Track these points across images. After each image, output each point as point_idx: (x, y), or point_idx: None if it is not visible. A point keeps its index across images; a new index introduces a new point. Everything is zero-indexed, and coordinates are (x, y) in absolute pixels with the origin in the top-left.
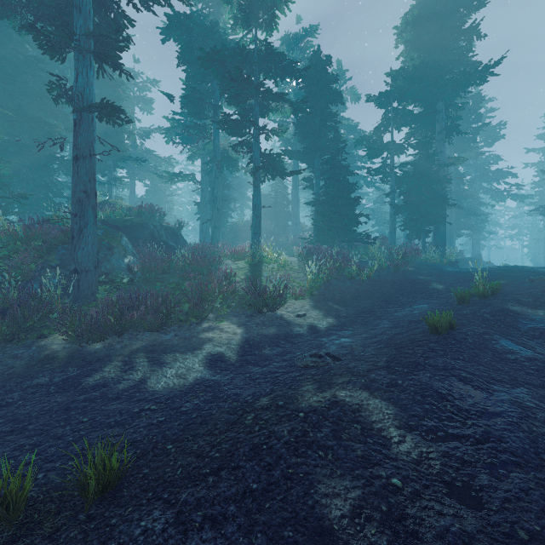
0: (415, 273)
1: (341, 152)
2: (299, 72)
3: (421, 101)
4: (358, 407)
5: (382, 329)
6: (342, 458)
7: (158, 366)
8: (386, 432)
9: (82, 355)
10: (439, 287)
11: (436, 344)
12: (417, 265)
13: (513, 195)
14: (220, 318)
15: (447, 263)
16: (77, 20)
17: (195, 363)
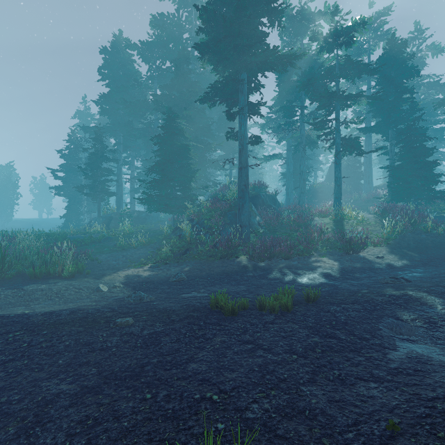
0: None
1: (418, 120)
2: (374, 70)
3: None
4: (419, 297)
5: None
6: (409, 308)
7: (298, 275)
8: (434, 306)
9: (258, 266)
10: None
11: None
12: None
13: None
14: (322, 255)
15: None
16: (240, 98)
17: (316, 275)
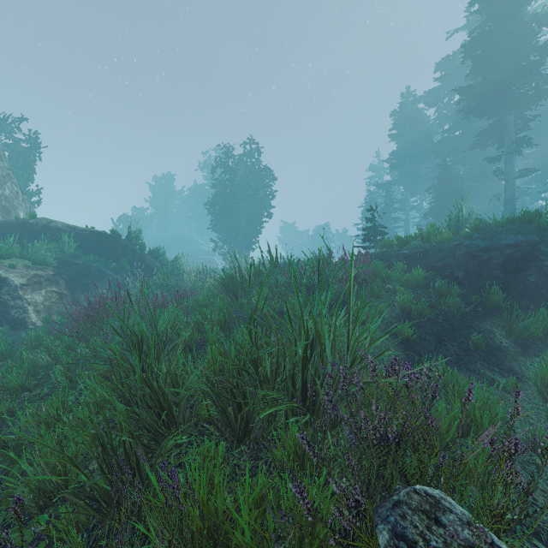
0: None
1: None
2: None
3: None
4: None
5: None
6: None
7: None
8: None
9: None
10: None
11: None
12: None
13: None
14: None
15: None
16: (505, 139)
17: None
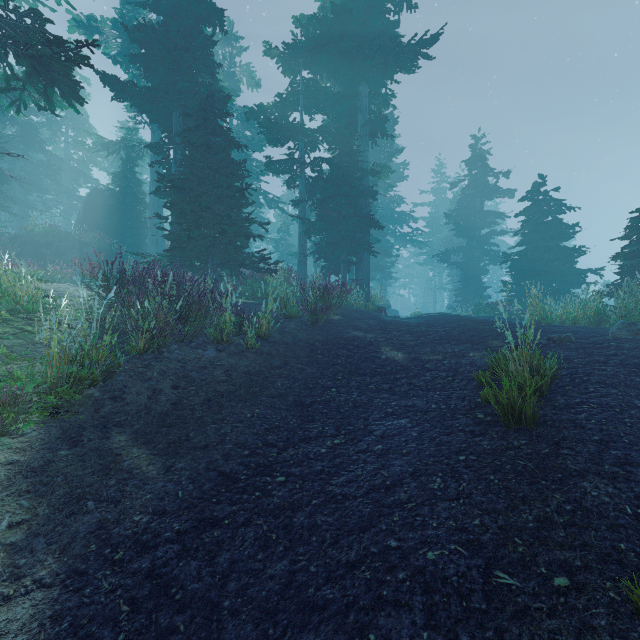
0: (347, 326)
1: (221, 109)
2: None
3: (341, 77)
4: None
5: None
6: None
7: None
8: None
9: None
10: (398, 356)
11: None
12: (344, 311)
13: (414, 240)
14: None
15: (374, 309)
16: None
17: None
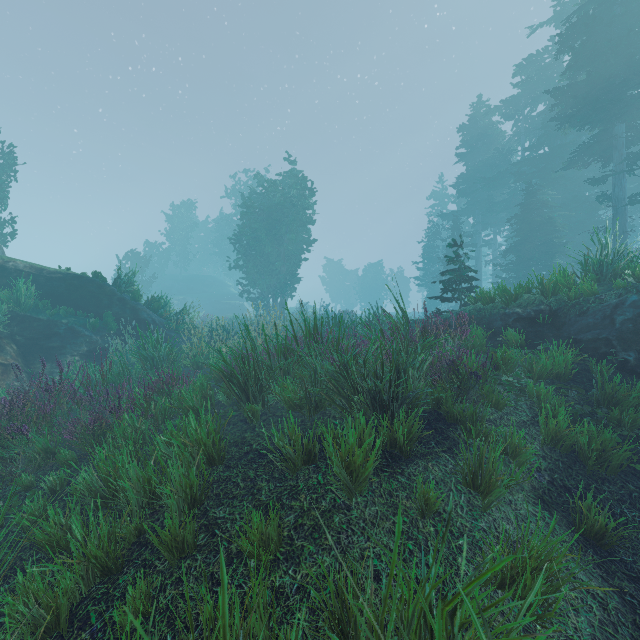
0: None
1: None
2: None
3: None
4: None
5: None
6: None
7: None
8: None
9: None
10: None
11: None
12: None
13: None
14: None
15: None
16: (613, 155)
17: None
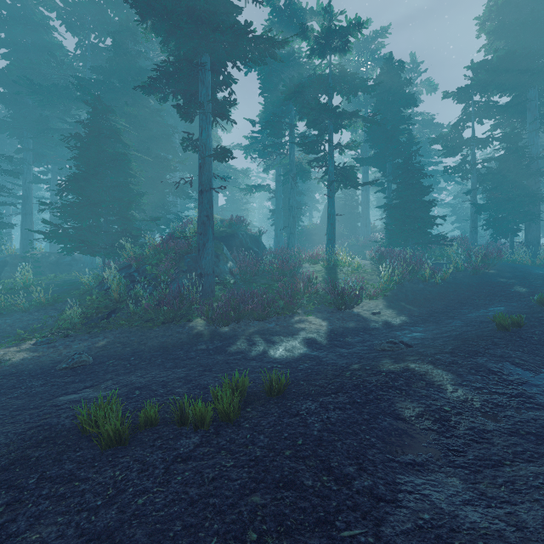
0: (497, 276)
1: (415, 154)
2: (371, 88)
3: (509, 91)
4: (424, 373)
5: (453, 327)
6: (412, 395)
7: (271, 344)
8: (443, 386)
9: (218, 334)
10: (522, 290)
11: (500, 339)
12: (500, 267)
13: None
14: (308, 313)
15: (540, 264)
16: (201, 91)
17: (296, 343)
